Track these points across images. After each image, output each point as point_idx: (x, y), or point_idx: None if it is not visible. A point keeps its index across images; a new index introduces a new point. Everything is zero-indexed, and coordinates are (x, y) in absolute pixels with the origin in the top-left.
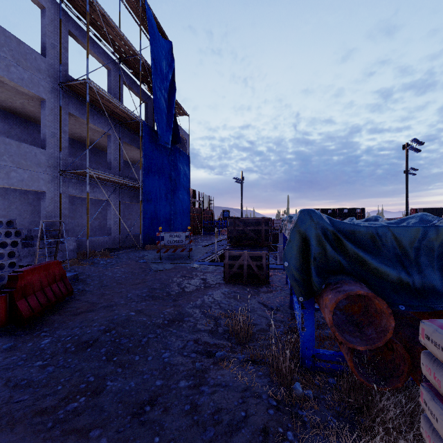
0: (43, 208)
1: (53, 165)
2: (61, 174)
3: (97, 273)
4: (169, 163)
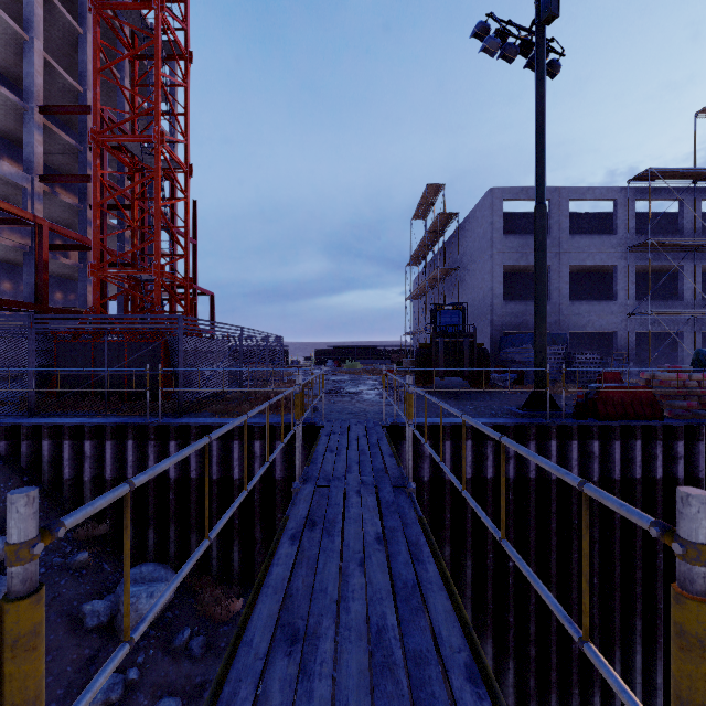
0: (614, 344)
1: (622, 311)
2: (628, 316)
3: None
4: None
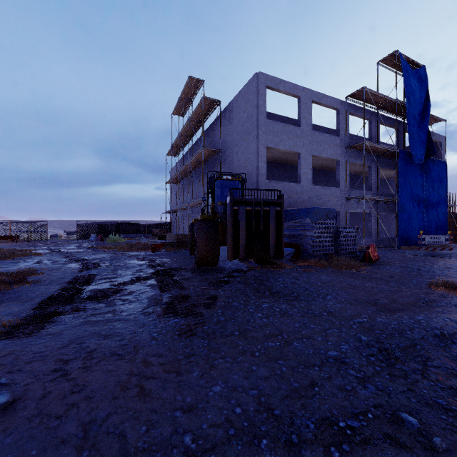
0: (337, 220)
1: (342, 195)
2: (346, 200)
3: (381, 255)
4: (422, 176)
